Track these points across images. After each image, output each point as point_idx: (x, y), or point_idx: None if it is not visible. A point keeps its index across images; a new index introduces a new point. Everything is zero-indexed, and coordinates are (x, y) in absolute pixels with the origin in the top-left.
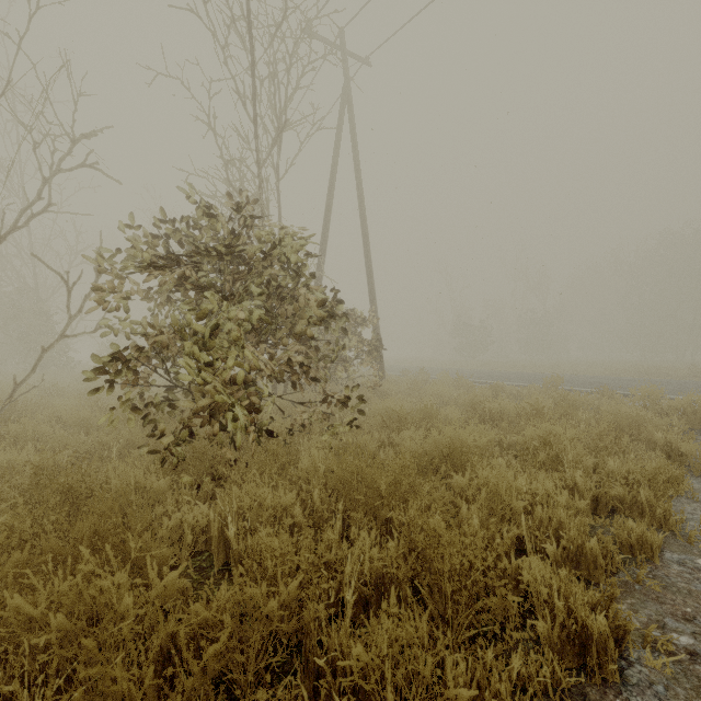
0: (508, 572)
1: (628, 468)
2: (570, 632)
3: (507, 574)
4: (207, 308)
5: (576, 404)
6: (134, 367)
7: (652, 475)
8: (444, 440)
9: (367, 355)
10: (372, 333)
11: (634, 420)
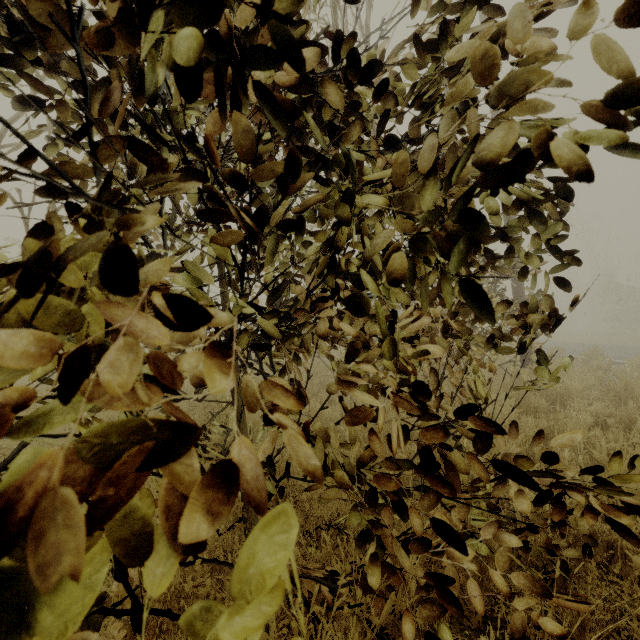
0: None
1: None
2: None
3: None
4: None
5: None
6: None
7: None
8: None
9: None
10: (529, 291)
11: None
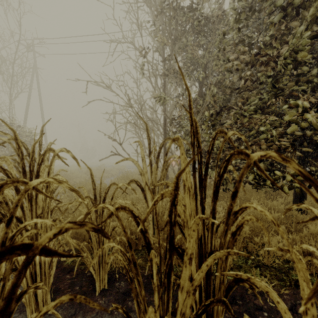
0: (76, 181)
1: (99, 174)
2: (80, 182)
3: (76, 182)
4: None
5: (102, 168)
6: None
7: (101, 174)
8: (69, 172)
9: None
10: None
11: (110, 170)
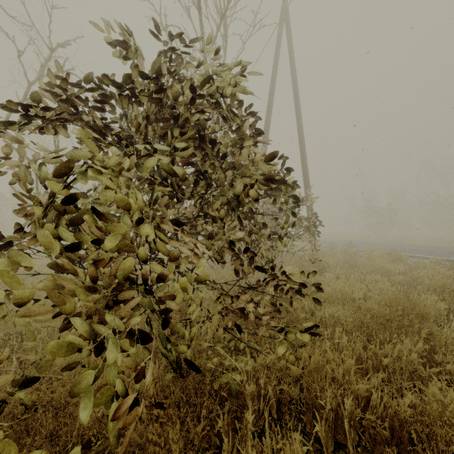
0: None
1: None
2: None
3: None
4: (70, 151)
5: None
6: (21, 250)
7: None
8: None
9: (304, 231)
10: (310, 211)
11: None
